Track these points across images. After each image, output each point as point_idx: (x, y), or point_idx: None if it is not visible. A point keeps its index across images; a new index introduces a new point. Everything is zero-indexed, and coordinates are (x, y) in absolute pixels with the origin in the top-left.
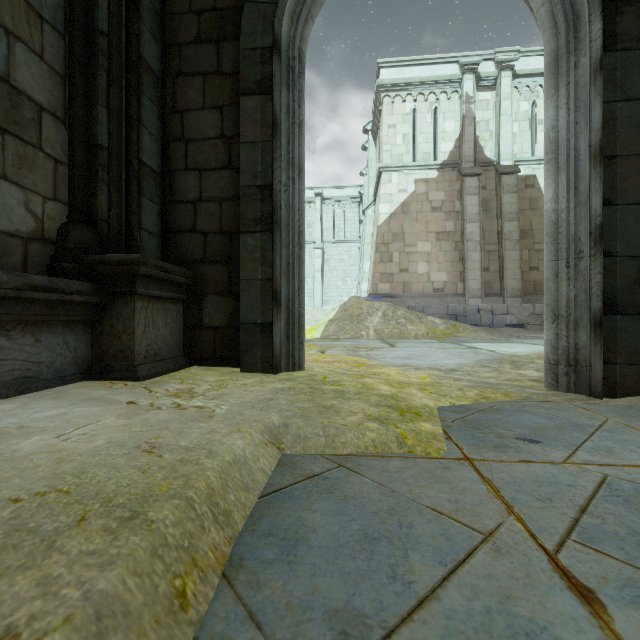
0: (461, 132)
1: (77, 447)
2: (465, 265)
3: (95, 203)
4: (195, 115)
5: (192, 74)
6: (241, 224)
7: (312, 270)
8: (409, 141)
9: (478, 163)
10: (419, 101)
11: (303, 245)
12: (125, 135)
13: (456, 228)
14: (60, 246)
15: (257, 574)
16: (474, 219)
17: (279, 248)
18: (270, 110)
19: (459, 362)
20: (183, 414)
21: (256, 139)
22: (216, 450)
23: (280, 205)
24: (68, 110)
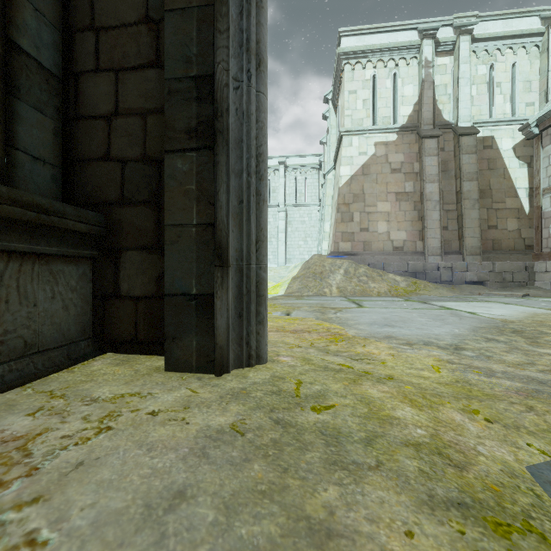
0: (420, 96)
1: None
2: (425, 224)
3: None
4: None
5: None
6: (166, 138)
7: (276, 231)
8: (369, 106)
9: (436, 126)
10: (379, 67)
11: (264, 175)
12: None
13: (415, 188)
14: None
15: None
16: (433, 179)
17: (225, 175)
18: None
19: (451, 331)
20: None
21: (189, 3)
22: None
23: (227, 107)
24: None
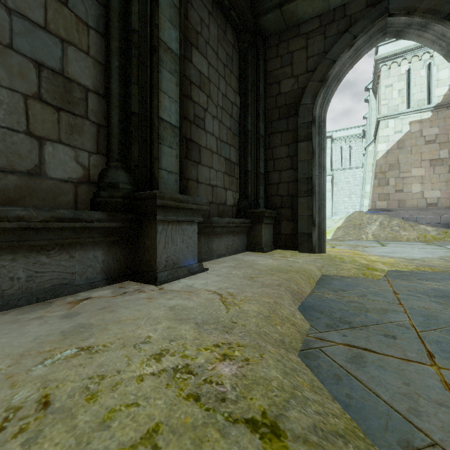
0: None
1: (272, 264)
2: None
3: (247, 191)
4: (277, 149)
5: (276, 132)
6: (298, 193)
7: None
8: (404, 94)
9: None
10: (413, 62)
11: (325, 199)
12: (255, 164)
13: (449, 155)
14: (239, 207)
15: (322, 285)
16: None
17: (315, 202)
18: (311, 147)
19: (425, 256)
20: (290, 261)
21: (305, 159)
22: (306, 267)
23: (315, 185)
24: (239, 160)
